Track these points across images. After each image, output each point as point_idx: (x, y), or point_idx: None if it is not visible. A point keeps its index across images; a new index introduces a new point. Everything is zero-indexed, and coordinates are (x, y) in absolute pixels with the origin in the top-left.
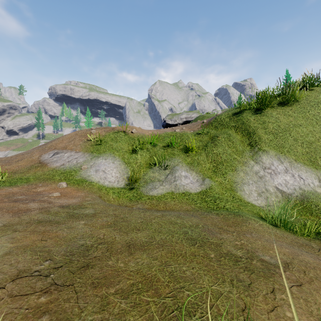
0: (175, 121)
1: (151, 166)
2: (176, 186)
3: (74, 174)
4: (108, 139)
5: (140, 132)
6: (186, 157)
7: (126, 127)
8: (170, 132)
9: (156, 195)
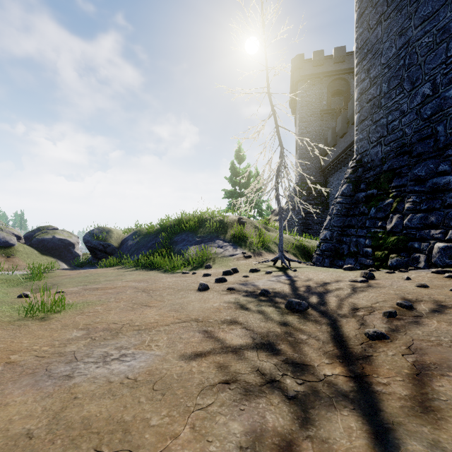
0: None
1: None
2: None
3: None
4: None
5: None
6: None
7: None
8: None
9: None
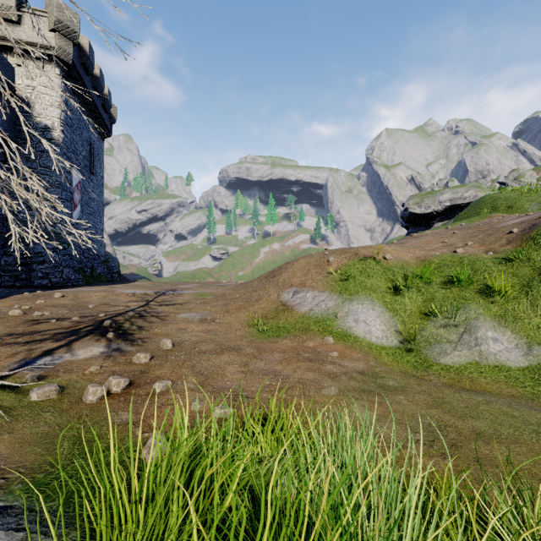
0: (427, 208)
1: (430, 317)
2: (481, 354)
3: (331, 325)
4: (354, 272)
5: (396, 256)
6: (489, 304)
7: (377, 253)
8: (449, 256)
9: (451, 364)
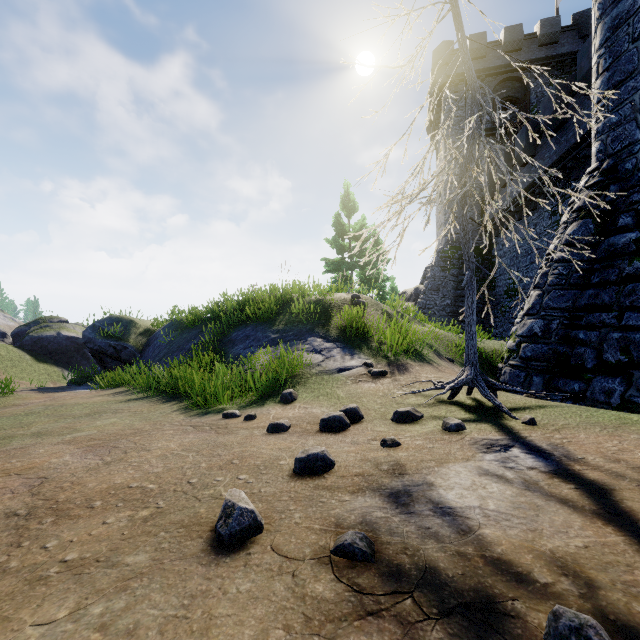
0: None
1: None
2: None
3: None
4: None
5: None
6: None
7: None
8: None
9: None
